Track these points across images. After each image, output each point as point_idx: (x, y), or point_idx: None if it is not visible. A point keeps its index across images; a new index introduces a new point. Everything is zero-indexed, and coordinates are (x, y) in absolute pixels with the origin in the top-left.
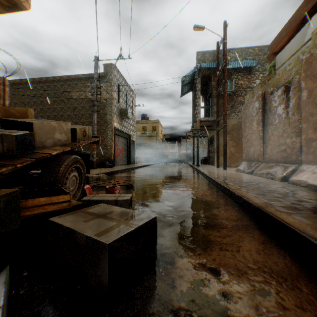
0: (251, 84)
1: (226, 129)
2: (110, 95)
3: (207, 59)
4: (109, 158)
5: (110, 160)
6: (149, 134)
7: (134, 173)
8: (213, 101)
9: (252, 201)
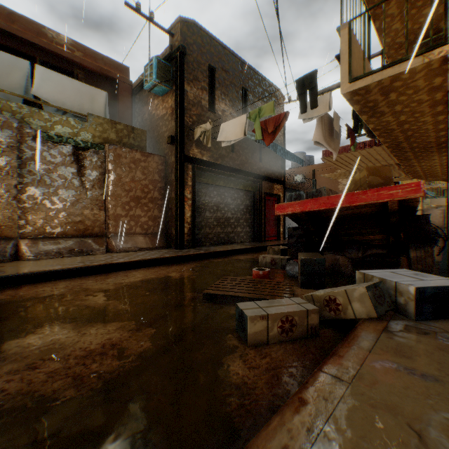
0: None
1: None
2: None
3: None
4: None
5: None
6: None
7: None
8: None
9: (207, 252)
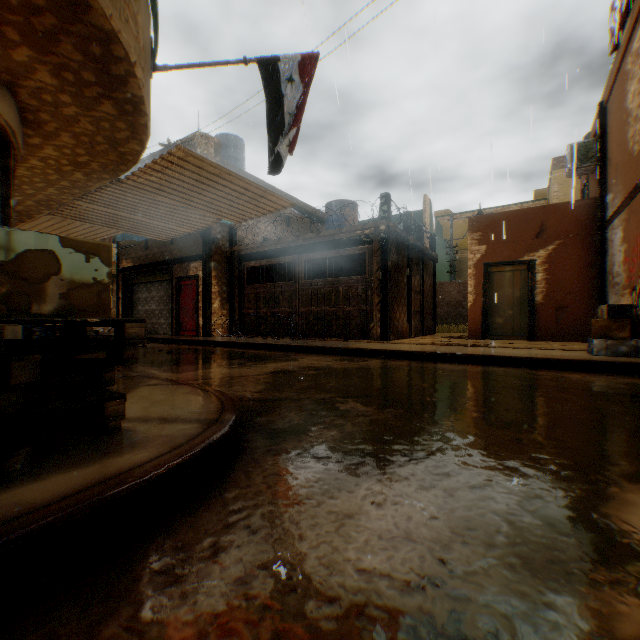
0: None
1: None
2: None
3: None
4: None
5: None
6: None
7: None
8: None
9: None
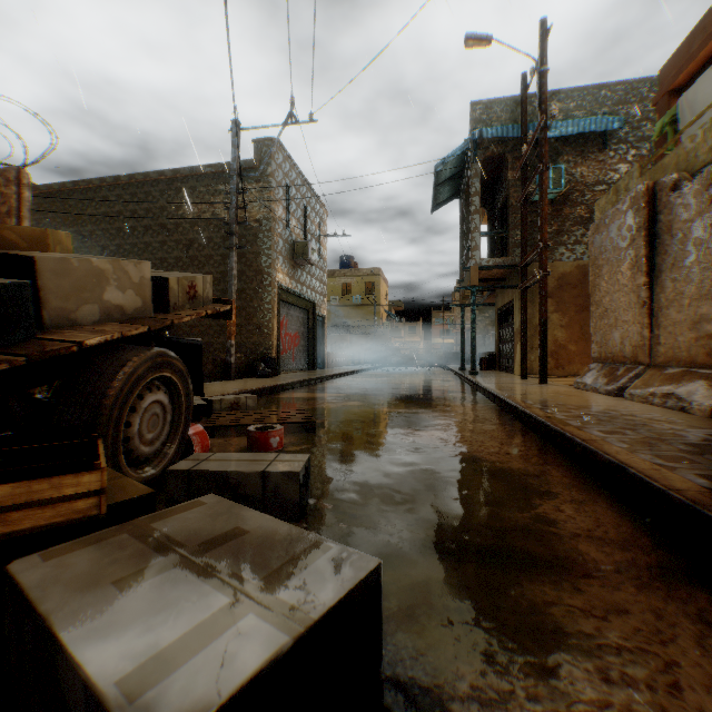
0: (606, 175)
1: (545, 283)
2: (269, 210)
3: (497, 119)
4: (265, 355)
5: (269, 361)
6: (358, 301)
7: (324, 390)
8: (511, 219)
9: (663, 482)
